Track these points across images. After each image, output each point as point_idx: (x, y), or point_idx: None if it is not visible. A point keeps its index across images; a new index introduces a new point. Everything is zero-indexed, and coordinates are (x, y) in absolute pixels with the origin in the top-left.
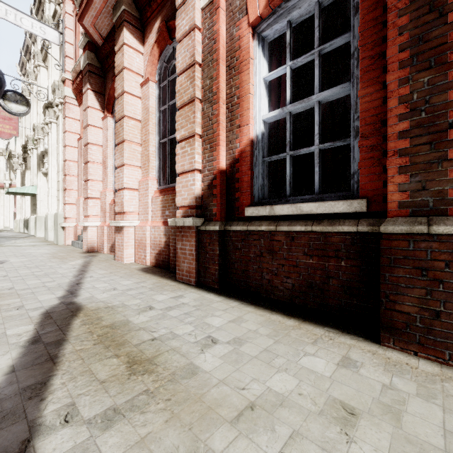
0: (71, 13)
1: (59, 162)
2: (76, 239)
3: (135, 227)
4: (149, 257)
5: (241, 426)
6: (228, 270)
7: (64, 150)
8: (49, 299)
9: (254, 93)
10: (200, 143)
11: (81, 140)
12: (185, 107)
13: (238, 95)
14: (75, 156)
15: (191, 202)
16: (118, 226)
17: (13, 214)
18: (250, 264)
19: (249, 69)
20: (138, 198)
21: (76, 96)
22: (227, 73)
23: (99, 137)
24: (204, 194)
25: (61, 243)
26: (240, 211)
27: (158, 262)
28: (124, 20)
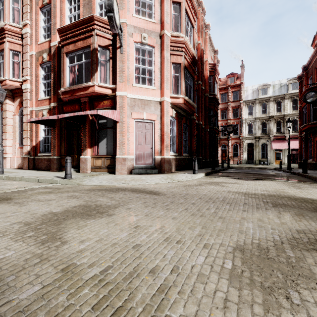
0: None
1: None
2: None
3: (11, 157)
4: (16, 166)
5: (23, 173)
6: (35, 166)
7: None
8: None
9: (40, 132)
10: (29, 139)
11: None
12: (25, 131)
13: (37, 131)
14: None
15: (27, 152)
16: (4, 157)
17: None
18: (39, 164)
19: (39, 127)
20: (12, 149)
21: None
22: (35, 126)
23: None
24: (30, 150)
25: None
26: (38, 154)
27: (19, 167)
28: (6, 96)
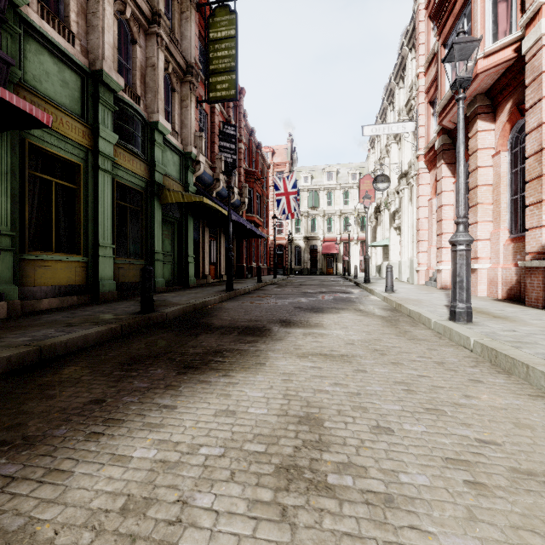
0: (423, 101)
1: (414, 220)
2: (428, 280)
3: (487, 269)
4: (500, 292)
5: (540, 327)
6: None
7: (418, 211)
8: (442, 302)
9: None
10: None
11: (431, 200)
12: (533, 182)
13: None
14: (426, 214)
15: (538, 249)
16: (471, 268)
17: (358, 261)
18: None
19: None
20: (489, 246)
21: (426, 166)
22: None
23: (450, 199)
24: None
25: (415, 283)
26: None
27: (509, 296)
28: (477, 114)
